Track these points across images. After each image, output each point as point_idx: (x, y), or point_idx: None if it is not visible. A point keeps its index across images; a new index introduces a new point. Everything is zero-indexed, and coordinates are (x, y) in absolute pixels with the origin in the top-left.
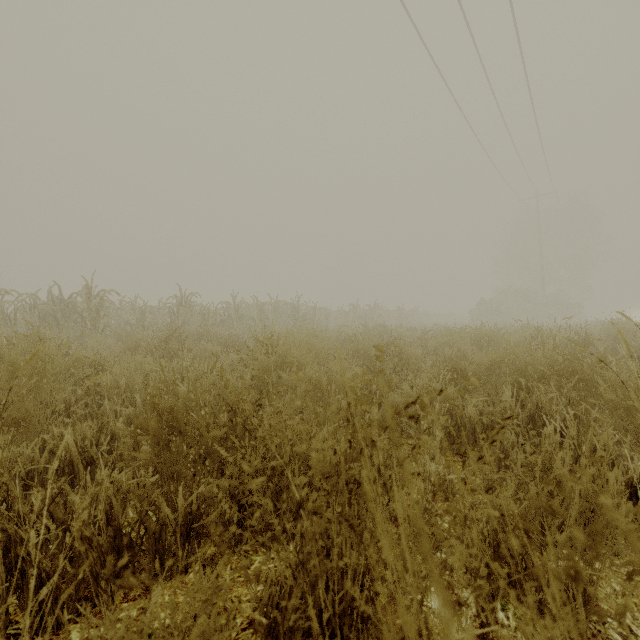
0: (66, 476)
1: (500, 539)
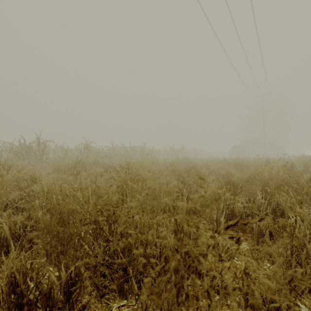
0: (4, 247)
1: (273, 299)
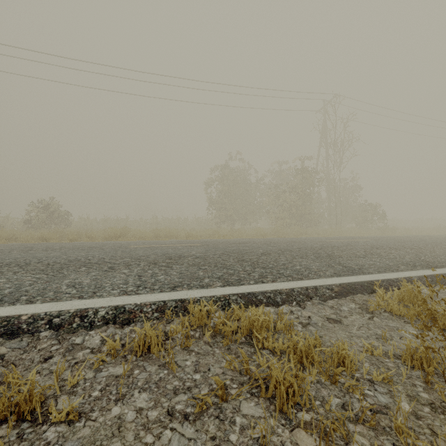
0: None
1: None
